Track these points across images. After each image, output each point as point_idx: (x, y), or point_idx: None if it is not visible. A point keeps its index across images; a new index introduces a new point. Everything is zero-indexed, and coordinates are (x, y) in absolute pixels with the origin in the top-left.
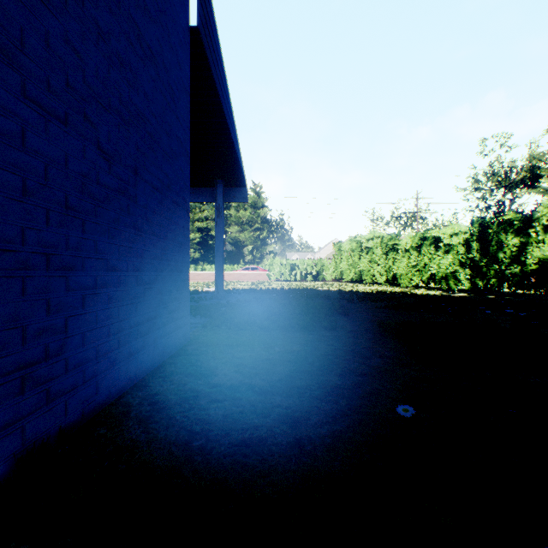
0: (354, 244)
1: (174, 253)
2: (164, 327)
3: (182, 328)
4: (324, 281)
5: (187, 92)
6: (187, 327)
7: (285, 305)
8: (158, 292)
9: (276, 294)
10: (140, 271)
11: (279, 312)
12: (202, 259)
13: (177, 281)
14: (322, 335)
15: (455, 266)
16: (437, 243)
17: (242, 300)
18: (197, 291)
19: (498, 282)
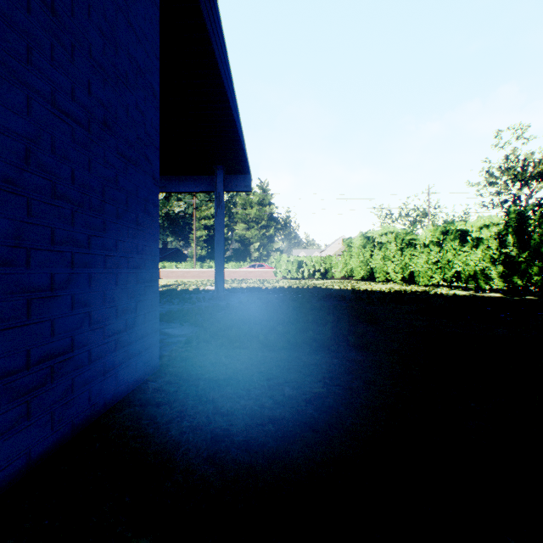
0: (365, 240)
1: (122, 238)
2: (96, 362)
3: (143, 354)
4: (332, 279)
5: (152, 1)
6: (152, 350)
7: (294, 308)
8: (78, 303)
9: (283, 294)
10: (13, 266)
11: (288, 320)
12: (209, 256)
13: (130, 282)
14: (352, 359)
15: (485, 263)
16: (463, 237)
17: (244, 302)
18: (197, 290)
19: (542, 280)
